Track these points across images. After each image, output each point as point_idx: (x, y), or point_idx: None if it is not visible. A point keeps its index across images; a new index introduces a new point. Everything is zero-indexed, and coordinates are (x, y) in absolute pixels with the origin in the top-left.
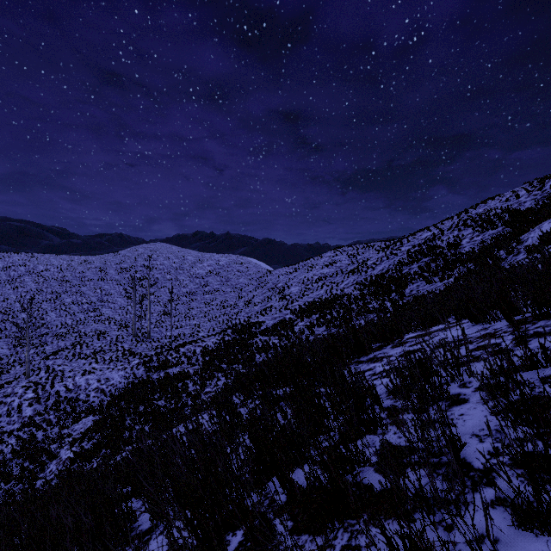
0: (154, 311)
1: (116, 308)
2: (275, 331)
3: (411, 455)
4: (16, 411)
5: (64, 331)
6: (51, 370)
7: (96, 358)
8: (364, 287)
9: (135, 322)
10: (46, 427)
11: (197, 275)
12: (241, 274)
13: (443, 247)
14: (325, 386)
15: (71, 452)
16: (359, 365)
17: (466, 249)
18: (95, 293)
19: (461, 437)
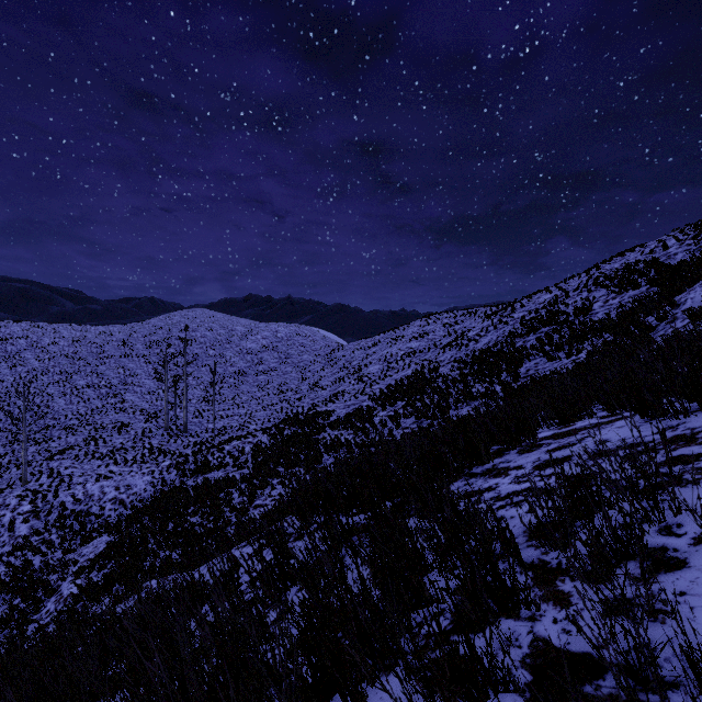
0: (193, 396)
1: (144, 393)
2: (349, 424)
3: (597, 679)
4: (7, 528)
5: (75, 422)
6: (55, 474)
7: (116, 458)
8: (465, 365)
9: (167, 411)
10: (45, 550)
11: (249, 350)
12: (305, 349)
13: (569, 313)
14: (421, 515)
15: (75, 586)
16: (471, 480)
17: (599, 315)
18: (117, 373)
19: (698, 648)
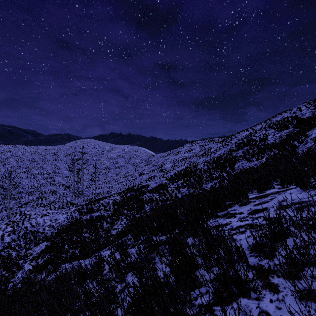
0: (86, 178)
1: (63, 177)
2: (157, 191)
3: None
4: (0, 239)
5: (32, 190)
6: (23, 214)
7: (50, 206)
8: (209, 164)
9: (74, 185)
10: (18, 249)
11: (111, 157)
12: (137, 157)
13: (257, 140)
14: (193, 237)
15: (30, 265)
16: (217, 219)
17: (271, 141)
18: (51, 168)
19: None
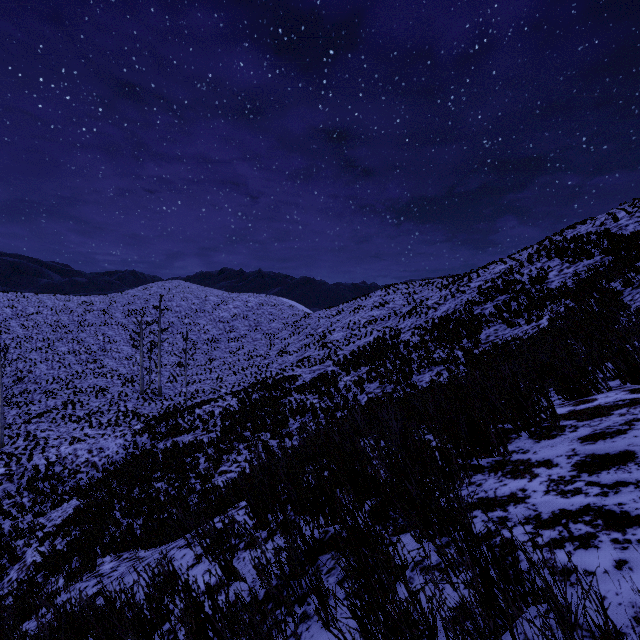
0: (168, 362)
1: (122, 359)
2: (314, 388)
3: None
4: None
5: (55, 386)
6: (32, 437)
7: (91, 421)
8: (425, 332)
9: (142, 376)
10: (16, 514)
11: (221, 318)
12: (274, 317)
13: (525, 282)
14: (421, 542)
15: (38, 553)
16: (476, 477)
17: (555, 283)
18: (97, 340)
19: None
